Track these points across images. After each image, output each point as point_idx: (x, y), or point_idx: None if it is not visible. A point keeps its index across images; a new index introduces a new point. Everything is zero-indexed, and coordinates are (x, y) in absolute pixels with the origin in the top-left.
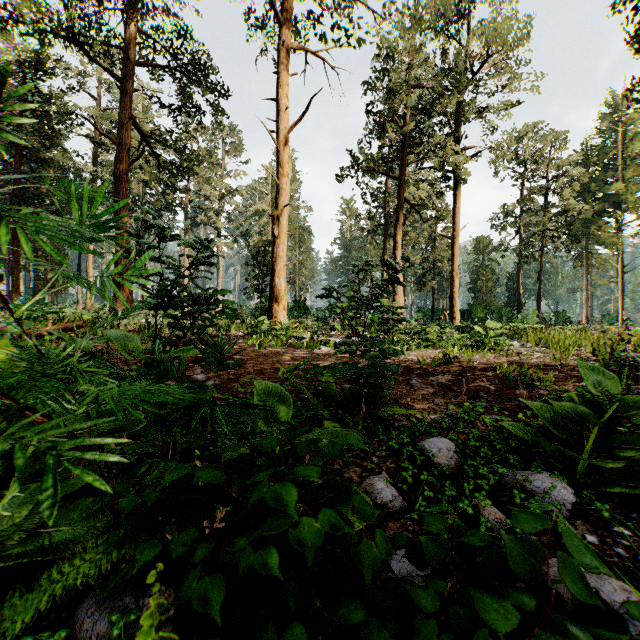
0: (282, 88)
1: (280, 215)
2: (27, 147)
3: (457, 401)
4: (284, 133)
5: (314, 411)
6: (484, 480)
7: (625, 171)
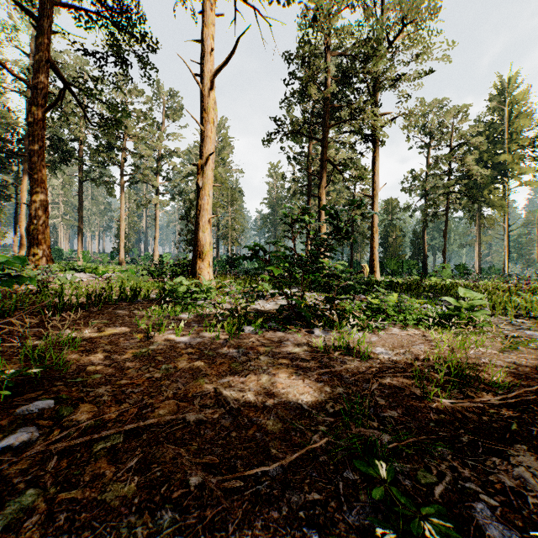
0: (207, 28)
1: (204, 164)
2: None
3: None
4: (209, 76)
5: None
6: None
7: (512, 144)
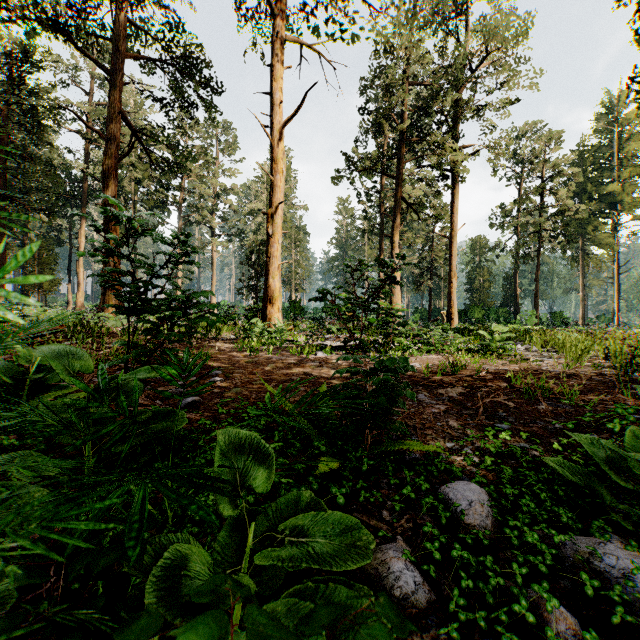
0: (276, 81)
1: (274, 213)
2: (13, 142)
3: (474, 422)
4: (279, 128)
5: (308, 438)
6: (538, 556)
7: (621, 172)
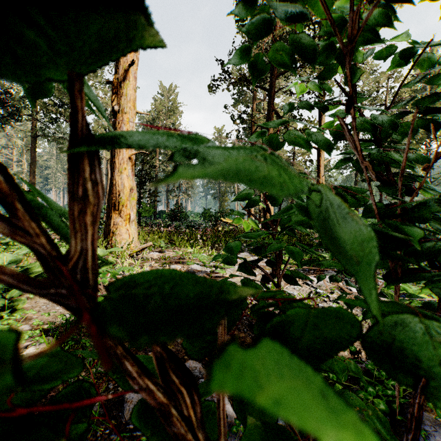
0: None
1: (122, 79)
2: None
3: None
4: None
5: None
6: None
7: None
